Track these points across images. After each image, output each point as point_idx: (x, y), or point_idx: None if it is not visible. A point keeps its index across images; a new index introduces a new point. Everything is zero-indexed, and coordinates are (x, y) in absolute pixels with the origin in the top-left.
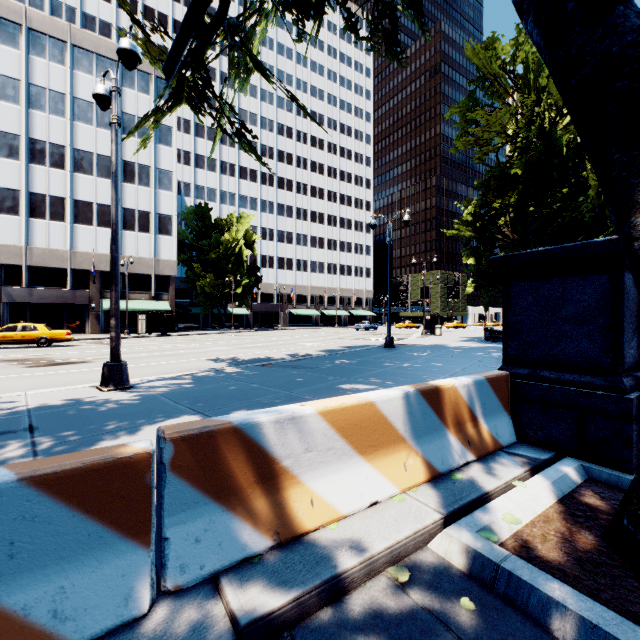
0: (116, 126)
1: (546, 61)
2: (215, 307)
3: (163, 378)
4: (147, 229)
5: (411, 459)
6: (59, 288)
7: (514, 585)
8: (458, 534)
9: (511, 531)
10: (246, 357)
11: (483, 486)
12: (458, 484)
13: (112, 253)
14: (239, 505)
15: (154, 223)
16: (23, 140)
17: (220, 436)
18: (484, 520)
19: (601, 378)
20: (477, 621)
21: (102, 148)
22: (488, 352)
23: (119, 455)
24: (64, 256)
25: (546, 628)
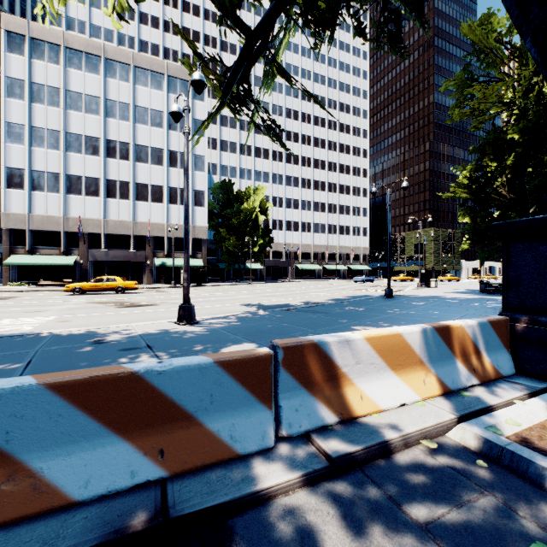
0: (187, 134)
1: (542, 73)
2: (236, 263)
3: (216, 317)
4: None
5: (428, 377)
6: (125, 250)
7: (516, 460)
8: (470, 428)
9: (512, 431)
10: (269, 303)
11: (487, 401)
12: (466, 398)
13: (185, 226)
14: (318, 393)
15: (191, 197)
16: (102, 141)
17: (307, 348)
18: (490, 421)
19: None
20: (488, 477)
21: (154, 142)
22: (484, 303)
23: (257, 354)
24: (129, 226)
25: (541, 486)
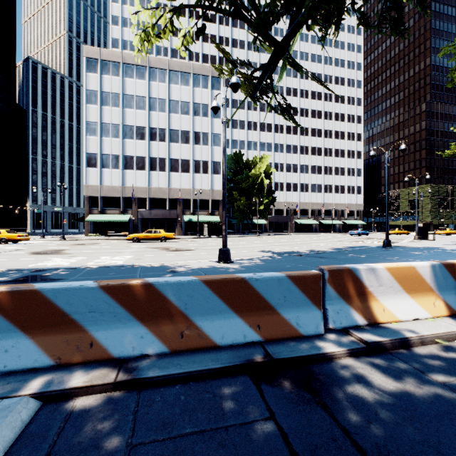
0: (225, 123)
1: None
2: (245, 219)
3: (244, 259)
4: (206, 172)
5: (437, 301)
6: (163, 209)
7: None
8: None
9: None
10: (279, 251)
11: None
12: None
13: (223, 190)
14: (351, 303)
15: (210, 167)
16: (147, 129)
17: (344, 272)
18: None
19: None
20: None
21: (183, 126)
22: None
23: (311, 273)
24: (165, 191)
25: None
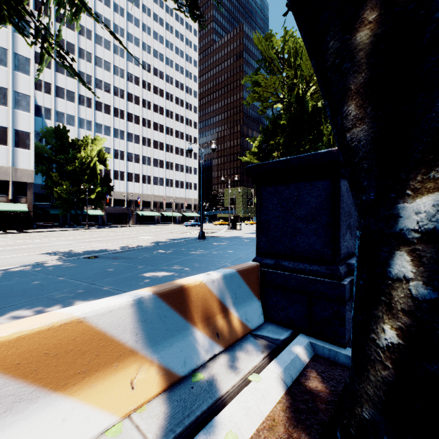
0: None
1: None
2: (73, 209)
3: None
4: (4, 142)
5: (143, 372)
6: None
7: None
8: None
9: None
10: (81, 250)
11: (220, 387)
12: (195, 389)
13: None
14: None
15: (12, 137)
16: None
17: None
18: None
19: (324, 267)
20: None
21: None
22: None
23: None
24: None
25: None
